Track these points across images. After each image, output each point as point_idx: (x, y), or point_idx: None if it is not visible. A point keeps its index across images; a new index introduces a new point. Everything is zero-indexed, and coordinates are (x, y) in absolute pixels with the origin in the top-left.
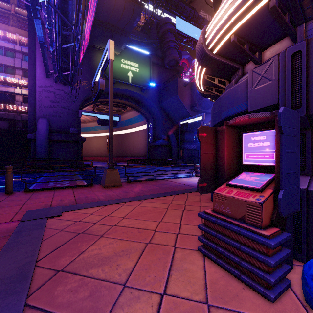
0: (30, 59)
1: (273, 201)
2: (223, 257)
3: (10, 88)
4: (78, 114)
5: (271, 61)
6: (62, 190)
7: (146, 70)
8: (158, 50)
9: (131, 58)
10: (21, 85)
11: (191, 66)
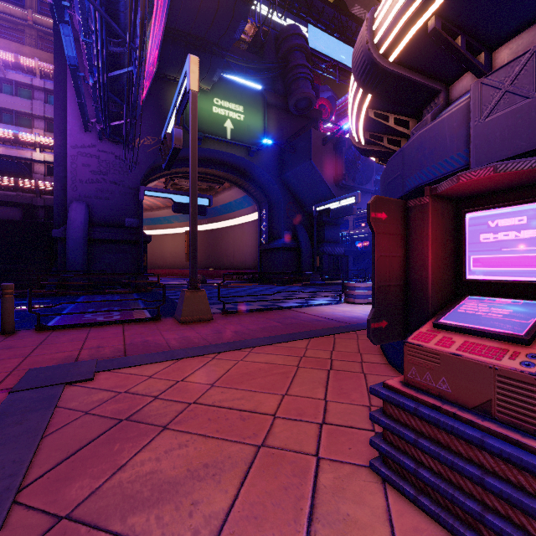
0: (57, 101)
1: None
2: (432, 493)
3: (24, 152)
4: (139, 194)
5: (528, 56)
6: (104, 328)
7: (257, 117)
8: (278, 82)
9: (231, 96)
10: (44, 146)
11: (335, 110)
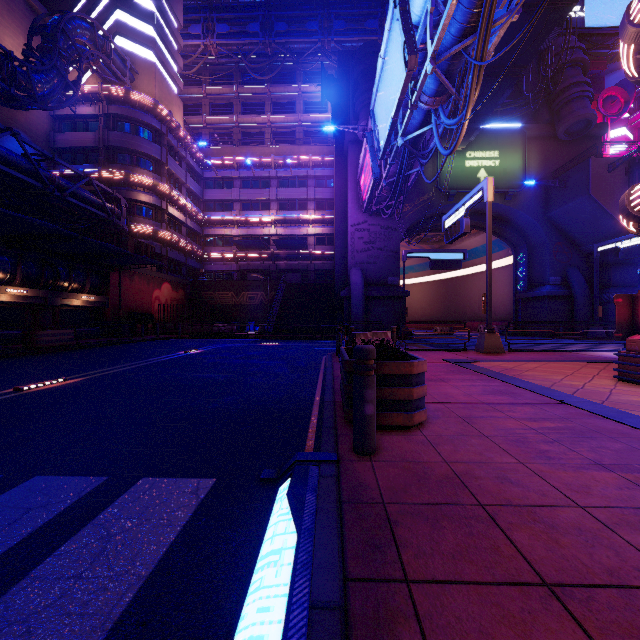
0: (337, 190)
1: None
2: (632, 376)
3: (302, 229)
4: (403, 257)
5: None
6: (439, 352)
7: (514, 158)
8: (541, 110)
9: (485, 145)
10: (314, 222)
11: (632, 98)
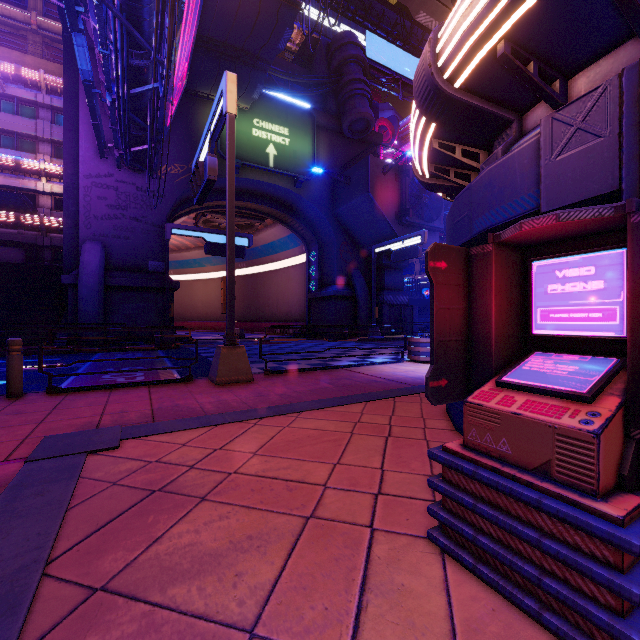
0: (67, 121)
1: (622, 427)
2: (492, 561)
3: (27, 181)
4: (166, 233)
5: (600, 92)
6: (127, 390)
7: (304, 142)
8: (330, 100)
9: (274, 117)
10: (51, 175)
11: (397, 133)
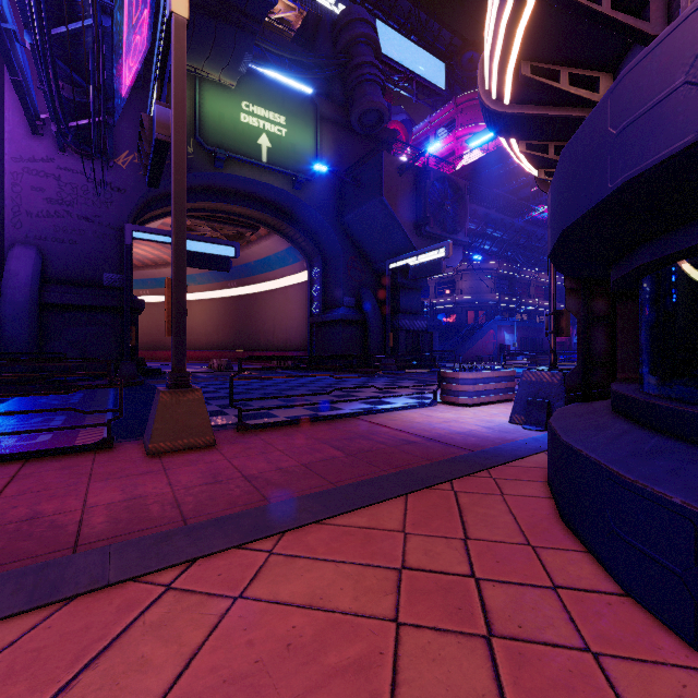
0: None
1: None
2: None
3: None
4: (124, 236)
5: None
6: None
7: (305, 134)
8: (336, 87)
9: (268, 101)
10: None
11: (411, 139)
